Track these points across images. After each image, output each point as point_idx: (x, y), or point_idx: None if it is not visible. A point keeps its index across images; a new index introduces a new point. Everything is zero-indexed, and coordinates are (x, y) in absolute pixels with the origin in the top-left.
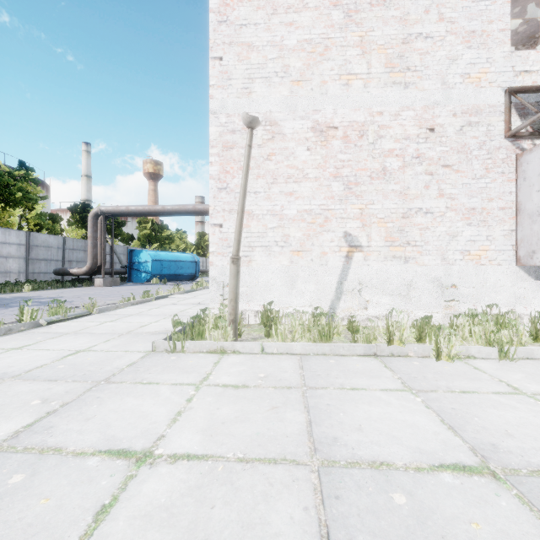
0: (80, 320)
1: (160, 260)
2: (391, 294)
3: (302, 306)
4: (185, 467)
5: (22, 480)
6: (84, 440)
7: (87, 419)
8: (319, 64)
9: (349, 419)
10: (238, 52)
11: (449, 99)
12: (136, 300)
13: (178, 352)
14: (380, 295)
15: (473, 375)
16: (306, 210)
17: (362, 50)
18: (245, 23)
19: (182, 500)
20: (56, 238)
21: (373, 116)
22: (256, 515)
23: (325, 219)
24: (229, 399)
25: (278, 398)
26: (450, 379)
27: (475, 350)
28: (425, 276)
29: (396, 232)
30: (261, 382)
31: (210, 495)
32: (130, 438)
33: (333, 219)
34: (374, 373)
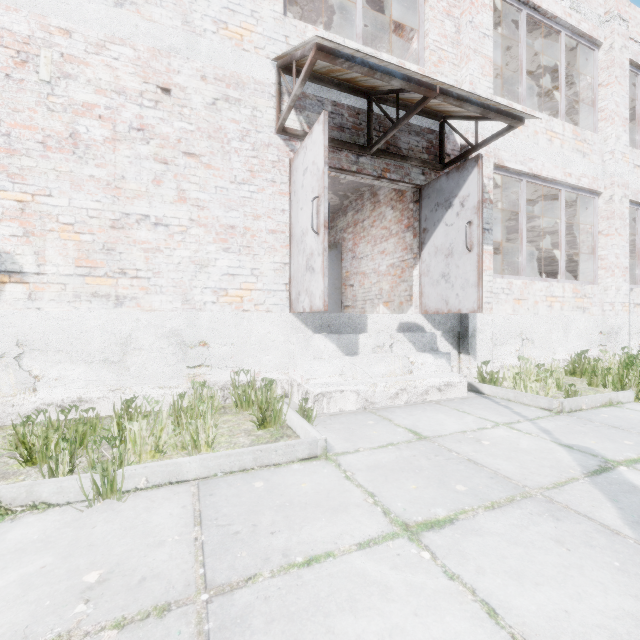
0: None
1: None
2: (90, 360)
3: None
4: None
5: None
6: None
7: None
8: None
9: None
10: None
11: (195, 50)
12: None
13: None
14: (65, 364)
15: None
16: None
17: None
18: None
19: None
20: None
21: (50, 31)
22: None
23: None
24: None
25: None
26: None
27: (51, 489)
28: (155, 328)
29: (99, 251)
30: None
31: None
32: None
33: None
34: None
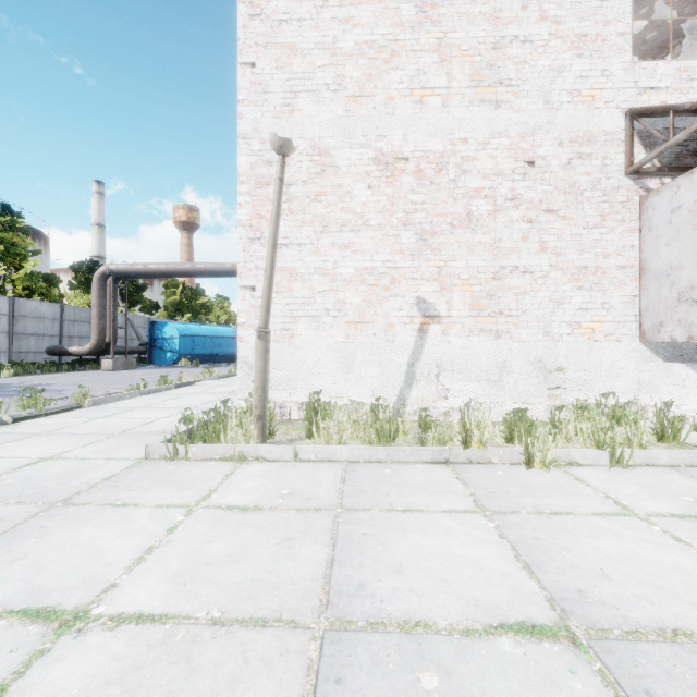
0: (63, 415)
1: (191, 335)
2: (479, 379)
3: (361, 396)
4: (128, 634)
5: None
6: None
7: (12, 561)
8: (384, 74)
9: (388, 556)
10: (276, 57)
11: (553, 123)
12: (148, 389)
13: (181, 459)
14: (463, 381)
15: (572, 489)
16: (367, 268)
17: (440, 56)
18: (285, 18)
19: (104, 691)
20: (50, 306)
21: (455, 144)
22: None
23: (391, 281)
24: (229, 527)
25: (298, 525)
26: (540, 495)
27: (579, 454)
28: (523, 356)
29: (484, 298)
30: (282, 502)
31: (149, 681)
32: (64, 589)
33: (403, 281)
34: (439, 487)
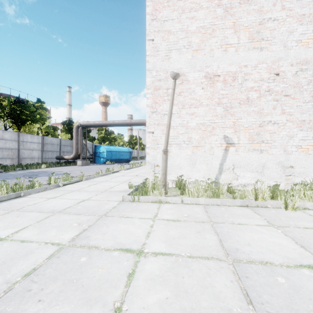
0: (77, 183)
1: (111, 151)
2: (252, 171)
3: (199, 178)
4: (162, 258)
5: (86, 260)
6: (107, 243)
7: (104, 234)
8: (209, 40)
9: (242, 240)
10: (162, 36)
11: (288, 55)
12: (103, 173)
13: (136, 201)
14: (245, 172)
15: (310, 219)
16: (201, 123)
17: (234, 30)
18: (166, 19)
19: (167, 273)
20: (56, 139)
21: (241, 68)
22: (207, 283)
23: (212, 128)
24: (172, 227)
25: (199, 227)
26: (295, 220)
27: (309, 205)
28: (273, 161)
29: (255, 135)
30: (187, 219)
31: (180, 272)
32: (129, 243)
33: (217, 128)
34: (249, 216)
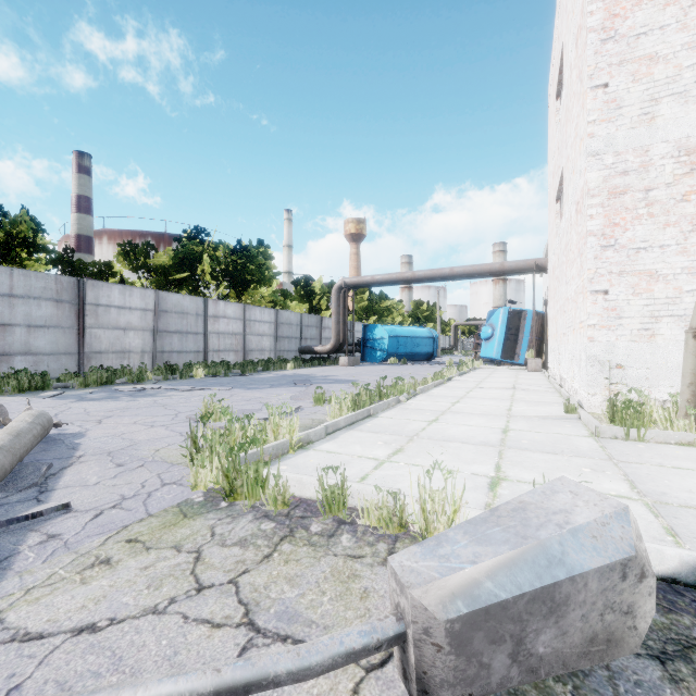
0: (420, 399)
1: (396, 336)
2: None
3: None
4: None
5: None
6: None
7: (689, 492)
8: None
9: None
10: (632, 71)
11: None
12: (436, 382)
13: (631, 440)
14: None
15: None
16: None
17: None
18: (643, 31)
19: None
20: (295, 315)
21: None
22: None
23: None
24: None
25: None
26: None
27: None
28: None
29: None
30: None
31: None
32: None
33: None
34: None
